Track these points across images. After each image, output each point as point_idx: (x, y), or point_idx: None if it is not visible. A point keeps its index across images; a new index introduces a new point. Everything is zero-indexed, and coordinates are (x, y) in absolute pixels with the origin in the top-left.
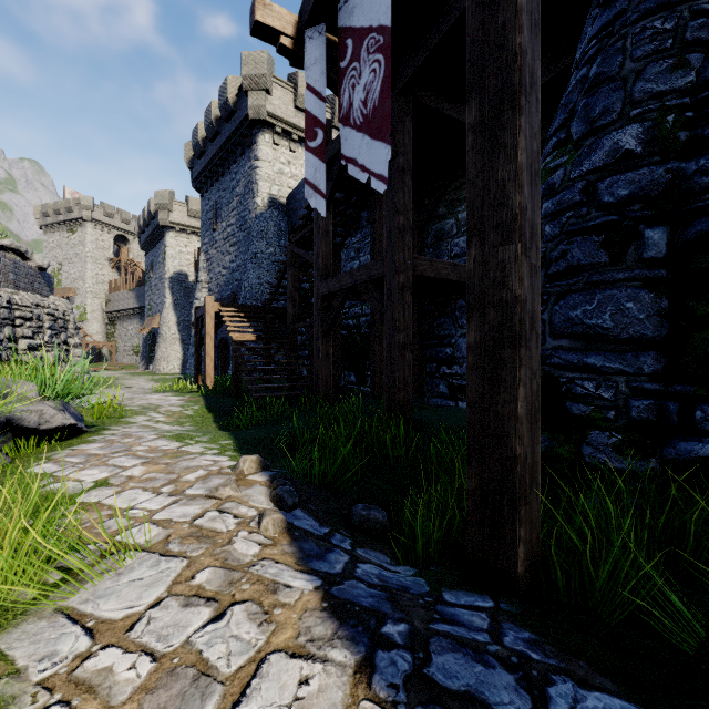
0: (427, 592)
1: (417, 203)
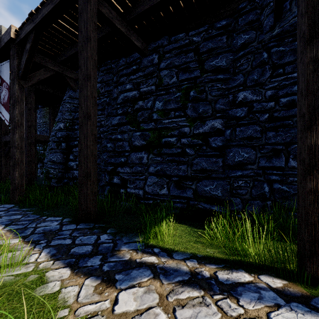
0: None
1: (52, 109)
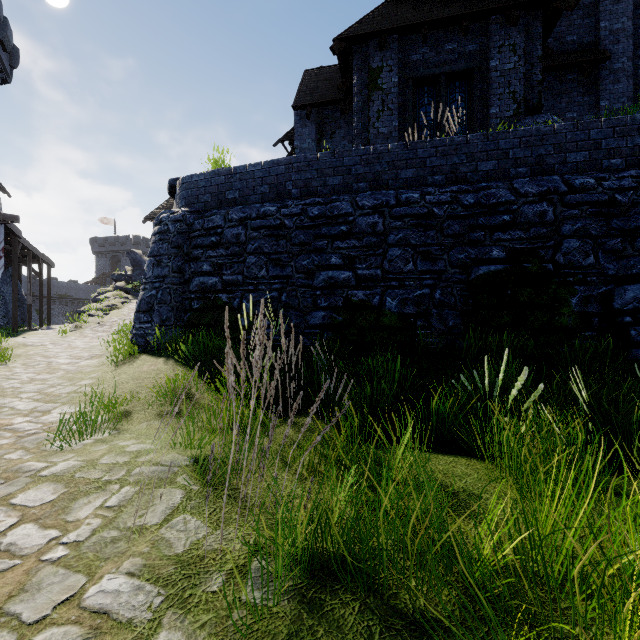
0: None
1: None
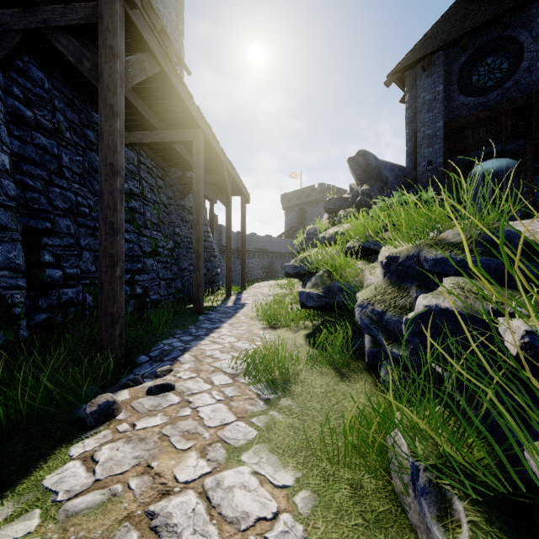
0: (147, 362)
1: None
